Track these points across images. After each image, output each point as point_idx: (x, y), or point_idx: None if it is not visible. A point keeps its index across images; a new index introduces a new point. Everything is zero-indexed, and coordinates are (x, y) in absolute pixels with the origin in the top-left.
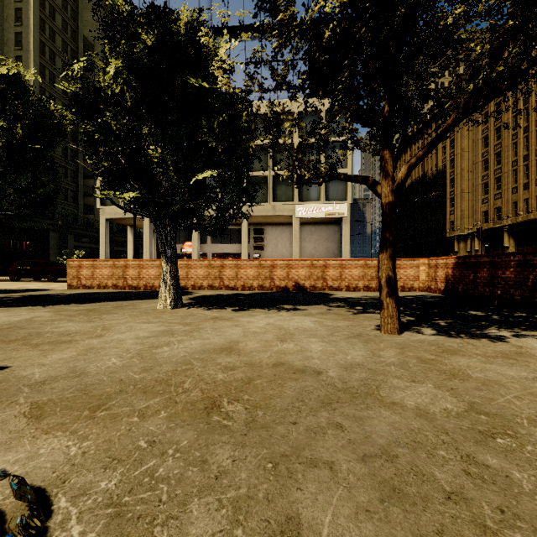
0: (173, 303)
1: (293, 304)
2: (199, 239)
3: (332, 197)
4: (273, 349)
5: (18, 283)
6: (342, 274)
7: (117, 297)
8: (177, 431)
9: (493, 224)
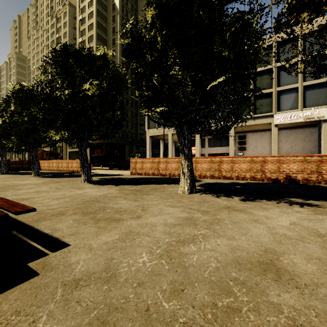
0: (189, 189)
1: (298, 197)
2: (200, 145)
3: (310, 104)
4: None
5: (111, 170)
6: None
7: (154, 181)
8: None
9: None
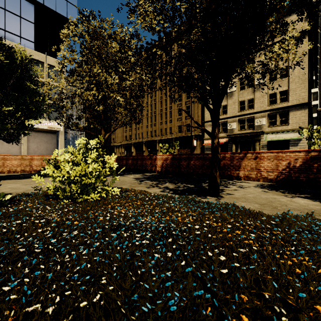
0: None
1: None
2: None
3: (53, 117)
4: None
5: None
6: None
7: None
8: None
9: (129, 142)
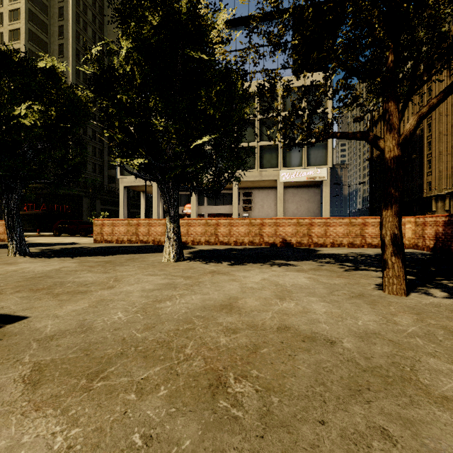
0: (175, 257)
1: (283, 259)
2: (197, 202)
3: (313, 163)
4: (274, 308)
5: (58, 237)
6: (327, 232)
7: (131, 250)
8: (178, 422)
9: None
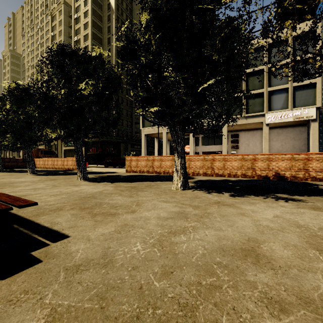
0: (182, 186)
1: (285, 193)
2: (194, 143)
3: (300, 104)
4: (321, 268)
5: (107, 168)
6: None
7: (148, 178)
8: None
9: None
